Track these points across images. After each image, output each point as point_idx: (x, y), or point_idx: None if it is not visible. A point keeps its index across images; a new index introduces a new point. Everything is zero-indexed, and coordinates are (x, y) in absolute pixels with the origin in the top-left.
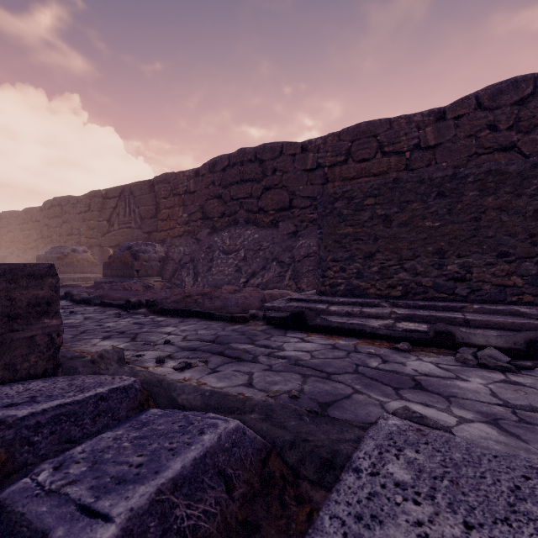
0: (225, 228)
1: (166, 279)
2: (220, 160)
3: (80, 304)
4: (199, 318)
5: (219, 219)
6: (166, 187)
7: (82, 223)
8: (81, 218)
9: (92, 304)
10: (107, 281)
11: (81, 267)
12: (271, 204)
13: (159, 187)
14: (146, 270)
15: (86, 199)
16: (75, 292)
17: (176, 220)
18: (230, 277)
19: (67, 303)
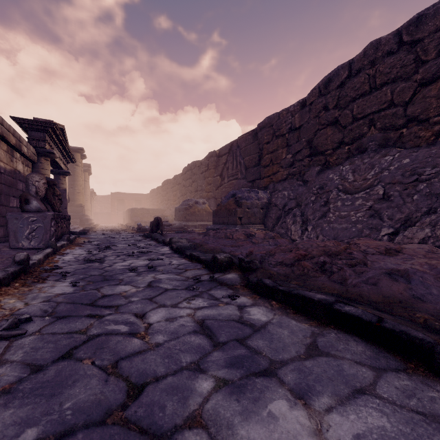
0: (344, 160)
1: (268, 227)
2: (336, 73)
3: (174, 253)
4: (364, 341)
5: (334, 151)
6: (269, 130)
7: (204, 180)
8: (203, 177)
9: (183, 255)
10: (215, 228)
11: (200, 216)
12: (437, 105)
13: (261, 132)
14: (249, 217)
15: (205, 161)
16: (175, 238)
17: (279, 163)
18: (361, 226)
19: (166, 251)
